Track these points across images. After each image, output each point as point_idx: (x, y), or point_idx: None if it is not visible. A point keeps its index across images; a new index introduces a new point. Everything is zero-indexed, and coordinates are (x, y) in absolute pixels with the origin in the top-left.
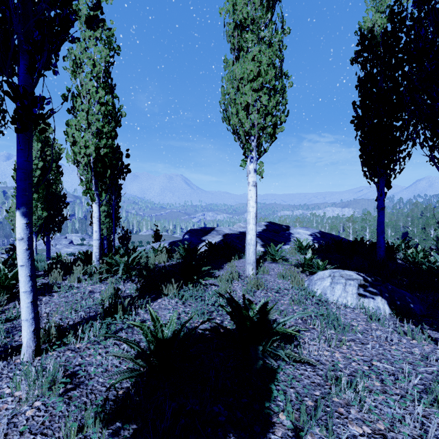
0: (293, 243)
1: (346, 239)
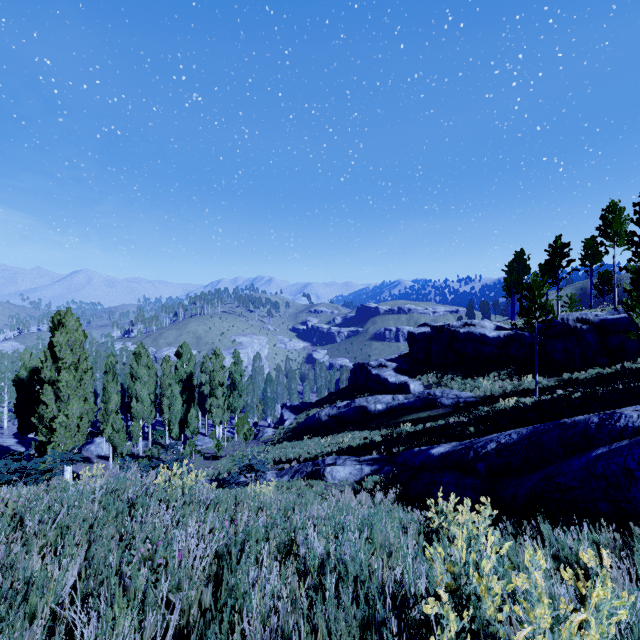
0: None
1: (1, 447)
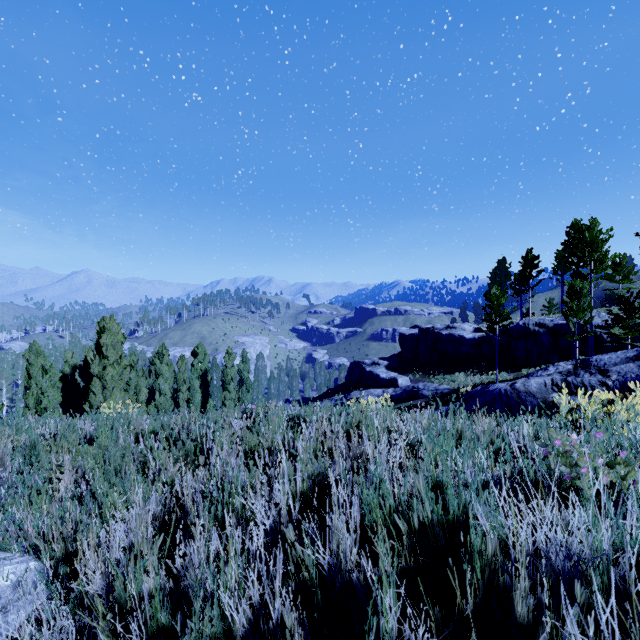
0: None
1: None
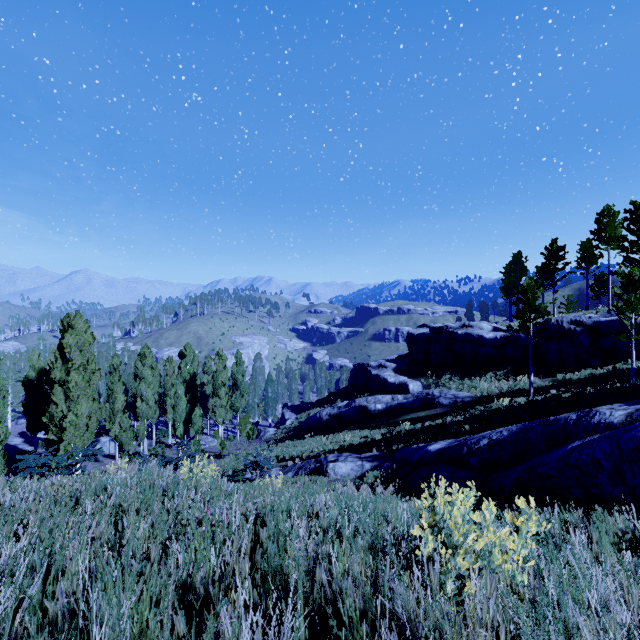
0: None
1: (9, 446)
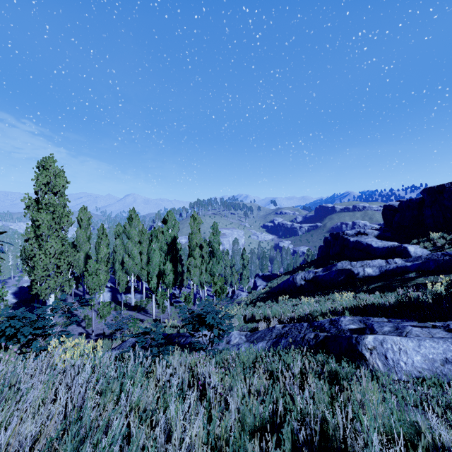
0: (0, 304)
1: None
